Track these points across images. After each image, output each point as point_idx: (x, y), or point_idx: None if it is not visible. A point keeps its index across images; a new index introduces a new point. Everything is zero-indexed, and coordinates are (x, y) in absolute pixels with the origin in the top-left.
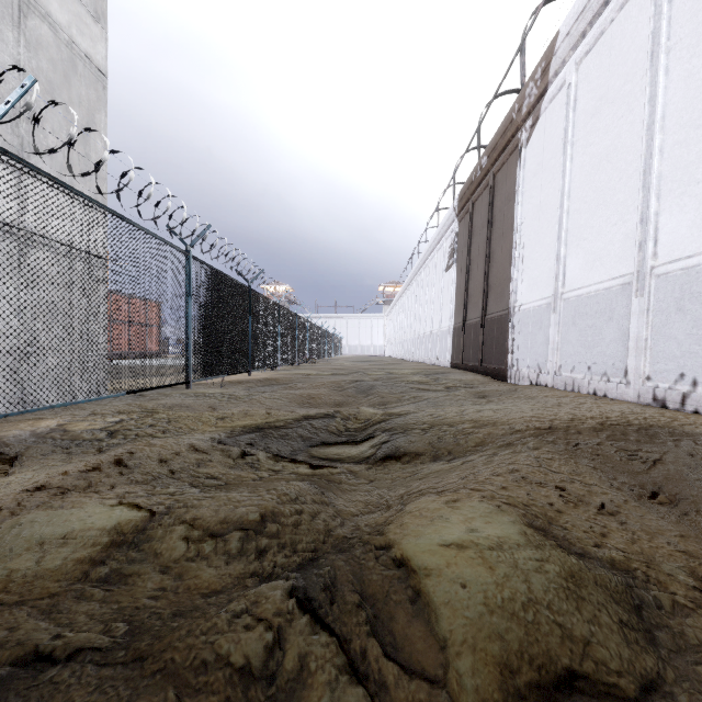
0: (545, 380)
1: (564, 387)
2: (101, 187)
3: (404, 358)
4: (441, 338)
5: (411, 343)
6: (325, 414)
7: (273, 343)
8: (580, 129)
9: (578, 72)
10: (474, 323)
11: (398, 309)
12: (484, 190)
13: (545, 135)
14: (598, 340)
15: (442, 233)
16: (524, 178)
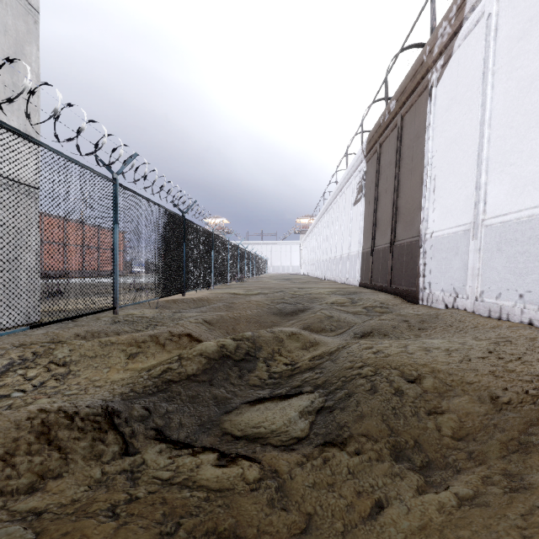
0: (464, 304)
1: (488, 314)
2: (32, 117)
3: (317, 276)
4: (350, 261)
5: (323, 265)
6: (246, 350)
7: (207, 266)
8: (503, 56)
9: (499, 1)
10: (382, 248)
11: (312, 237)
12: (391, 131)
13: (459, 70)
14: (533, 267)
15: (351, 172)
16: (435, 114)
